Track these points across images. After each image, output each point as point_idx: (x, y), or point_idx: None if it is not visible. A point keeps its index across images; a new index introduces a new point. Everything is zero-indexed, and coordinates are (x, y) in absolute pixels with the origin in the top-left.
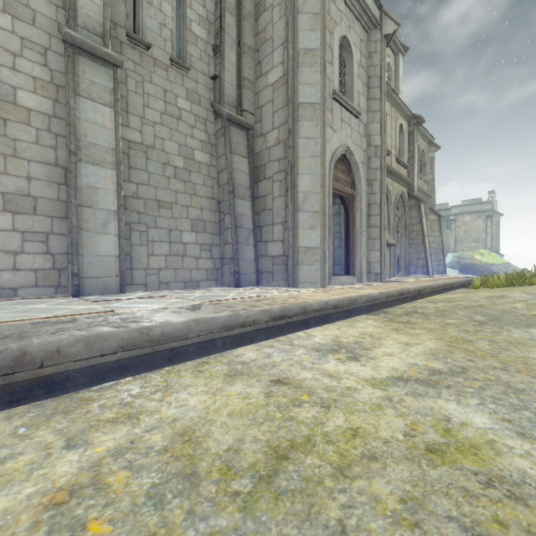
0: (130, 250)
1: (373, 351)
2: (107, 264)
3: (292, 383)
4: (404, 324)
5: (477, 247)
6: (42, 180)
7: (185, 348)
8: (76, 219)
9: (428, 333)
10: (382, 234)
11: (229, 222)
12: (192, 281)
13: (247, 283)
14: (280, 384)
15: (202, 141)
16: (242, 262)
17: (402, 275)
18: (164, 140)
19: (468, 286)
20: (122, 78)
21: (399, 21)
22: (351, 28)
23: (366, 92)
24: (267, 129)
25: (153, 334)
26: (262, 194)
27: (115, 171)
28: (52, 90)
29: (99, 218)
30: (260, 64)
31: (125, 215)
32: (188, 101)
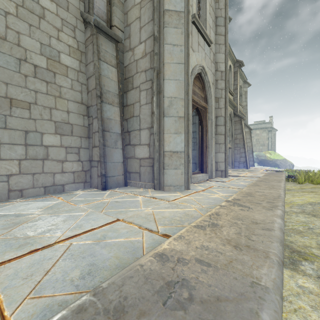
0: None
1: None
2: None
3: None
4: None
5: (263, 149)
6: None
7: None
8: None
9: None
10: (226, 140)
11: (96, 126)
12: (55, 185)
13: (115, 185)
14: None
15: (70, 46)
16: (109, 165)
17: (230, 168)
18: (20, 34)
19: (289, 180)
20: None
21: None
22: None
23: (214, 28)
24: (135, 43)
25: None
26: (130, 102)
27: None
28: None
29: None
30: None
31: None
32: (54, 3)
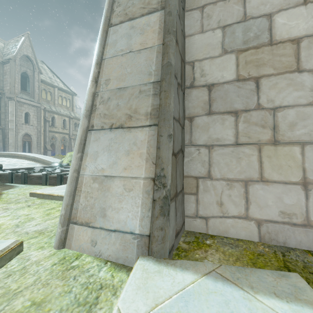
0: None
1: None
2: None
3: None
4: None
5: None
6: None
7: None
8: None
9: None
10: (41, 148)
11: None
12: None
13: None
14: None
15: None
16: None
17: None
18: None
19: None
20: None
21: (44, 106)
22: (30, 109)
23: (37, 120)
24: (7, 129)
25: None
26: (6, 141)
27: None
28: None
29: None
30: (6, 116)
31: None
32: None
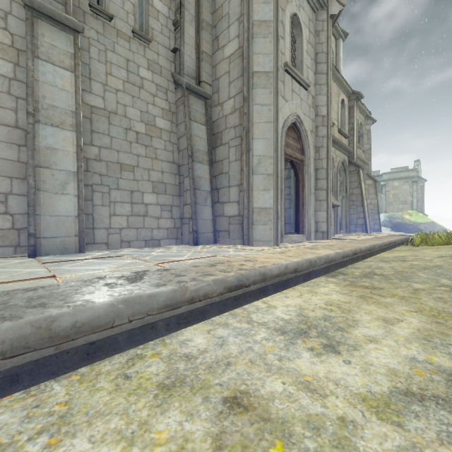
0: (92, 211)
1: (351, 333)
2: (66, 224)
3: (255, 406)
4: (370, 290)
5: (405, 208)
6: (1, 141)
7: (112, 338)
8: (33, 179)
9: (402, 303)
10: (328, 196)
11: (188, 184)
12: (153, 240)
13: (205, 241)
14: (237, 411)
15: (163, 108)
16: (200, 222)
17: (343, 232)
18: (126, 106)
19: (407, 243)
20: (85, 46)
21: (343, 2)
22: (301, 7)
23: (314, 67)
24: (224, 98)
25: (58, 327)
26: (219, 159)
27: (75, 133)
28: (12, 54)
29: (57, 178)
30: (218, 39)
31: (87, 177)
32: (150, 71)
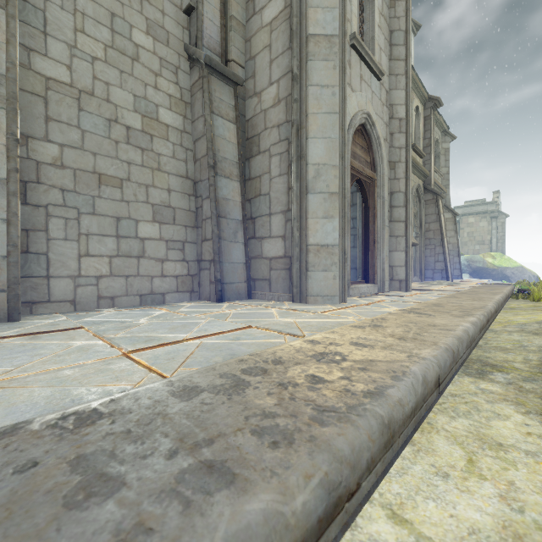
0: (46, 248)
1: None
2: None
3: None
4: None
5: (482, 250)
6: None
7: None
8: None
9: None
10: (408, 230)
11: (208, 209)
12: (153, 294)
13: (234, 295)
14: None
15: (170, 95)
16: (227, 266)
17: (417, 280)
18: (110, 85)
19: (518, 296)
20: None
21: None
22: None
23: (388, 50)
24: (262, 85)
25: None
26: (255, 174)
27: (5, 112)
28: None
29: None
30: None
31: (37, 192)
32: (150, 37)
